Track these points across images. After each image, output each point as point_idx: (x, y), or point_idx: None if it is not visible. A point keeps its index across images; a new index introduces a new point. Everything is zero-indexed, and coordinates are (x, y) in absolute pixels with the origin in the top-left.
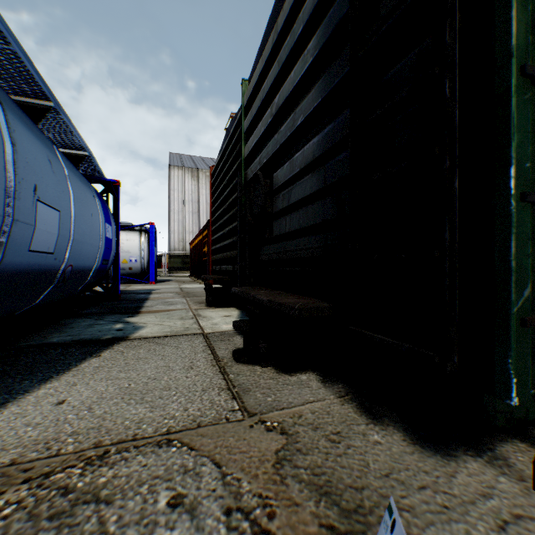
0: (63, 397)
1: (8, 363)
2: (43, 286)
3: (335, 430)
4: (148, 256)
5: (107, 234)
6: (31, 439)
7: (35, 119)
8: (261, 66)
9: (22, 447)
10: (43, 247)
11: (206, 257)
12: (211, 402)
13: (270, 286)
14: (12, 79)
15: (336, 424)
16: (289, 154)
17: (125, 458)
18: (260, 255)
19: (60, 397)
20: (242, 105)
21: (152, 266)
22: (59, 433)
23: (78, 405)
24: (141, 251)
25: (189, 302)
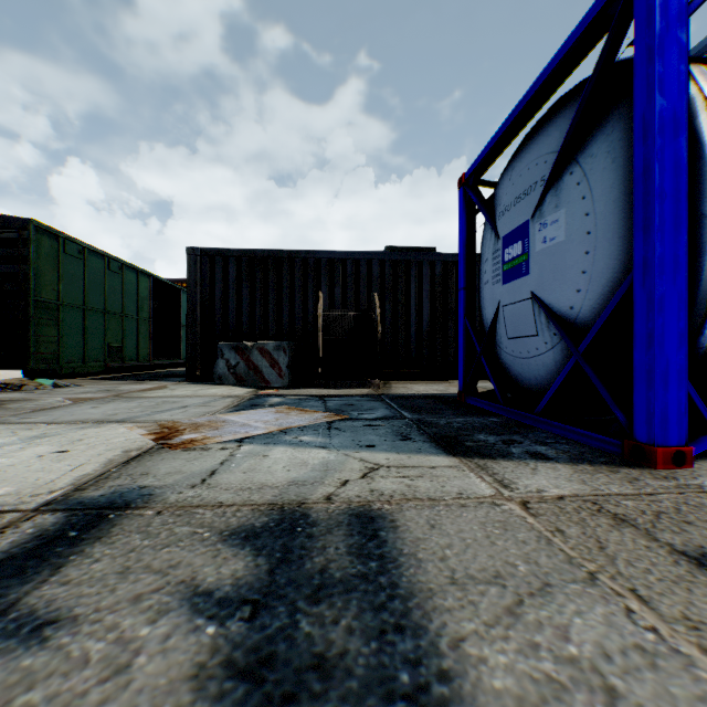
0: None
1: None
2: None
3: None
4: None
5: None
6: None
7: None
8: None
9: None
10: None
11: None
12: None
13: None
14: None
15: None
16: None
17: None
18: None
19: None
20: None
21: None
22: None
23: None
24: None
25: None
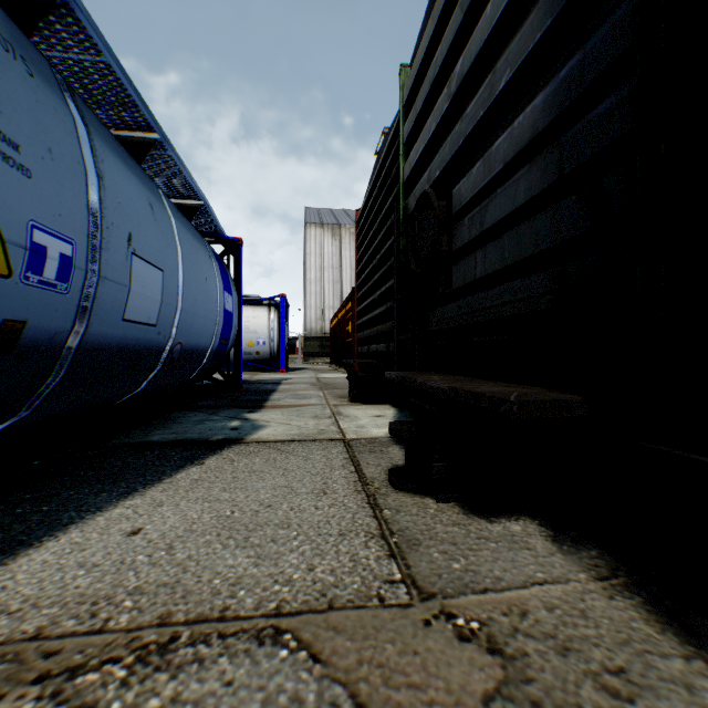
0: (141, 523)
1: (94, 465)
2: (145, 368)
3: (611, 663)
4: (278, 337)
5: (226, 306)
6: (76, 592)
7: (138, 158)
8: (430, 29)
9: (60, 606)
10: (142, 317)
11: (349, 337)
12: (354, 559)
13: (446, 370)
14: (110, 107)
15: (608, 645)
16: (481, 150)
17: (200, 658)
18: (429, 323)
19: (136, 523)
20: (401, 104)
21: (283, 350)
22: (117, 587)
23: (156, 538)
24: (270, 331)
25: (327, 395)
